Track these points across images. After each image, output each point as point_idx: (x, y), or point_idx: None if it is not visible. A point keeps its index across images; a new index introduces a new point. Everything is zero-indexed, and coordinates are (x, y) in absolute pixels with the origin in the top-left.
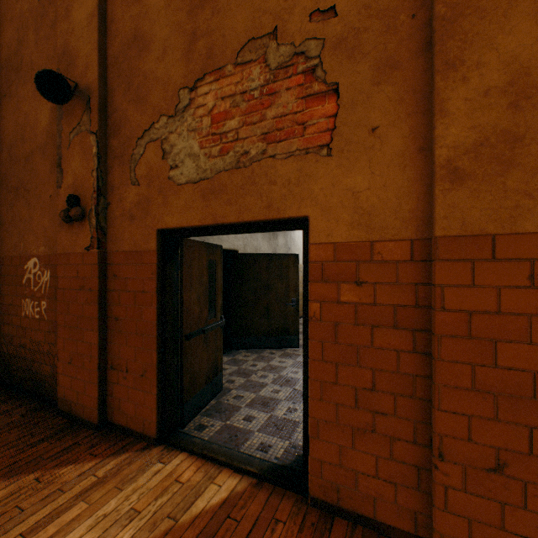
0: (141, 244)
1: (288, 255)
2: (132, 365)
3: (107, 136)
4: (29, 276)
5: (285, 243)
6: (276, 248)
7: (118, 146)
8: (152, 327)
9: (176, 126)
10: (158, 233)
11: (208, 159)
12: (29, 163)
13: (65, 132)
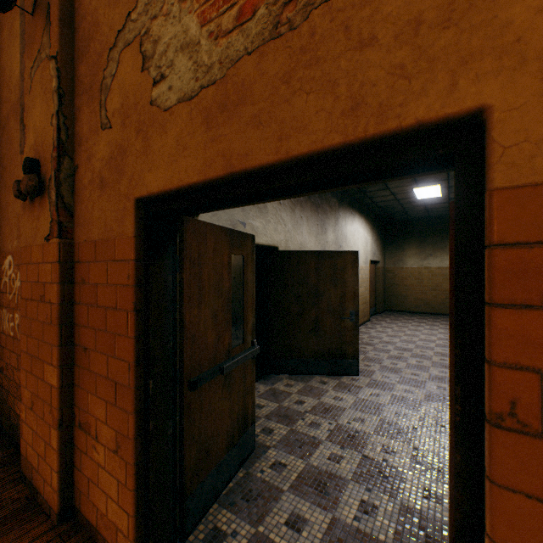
0: (114, 226)
1: (344, 253)
2: (102, 428)
3: (74, 63)
4: (5, 280)
5: (335, 239)
6: (324, 245)
7: (87, 73)
8: (128, 371)
9: (161, 1)
10: (137, 206)
11: (214, 41)
12: (6, 131)
13: (28, 70)
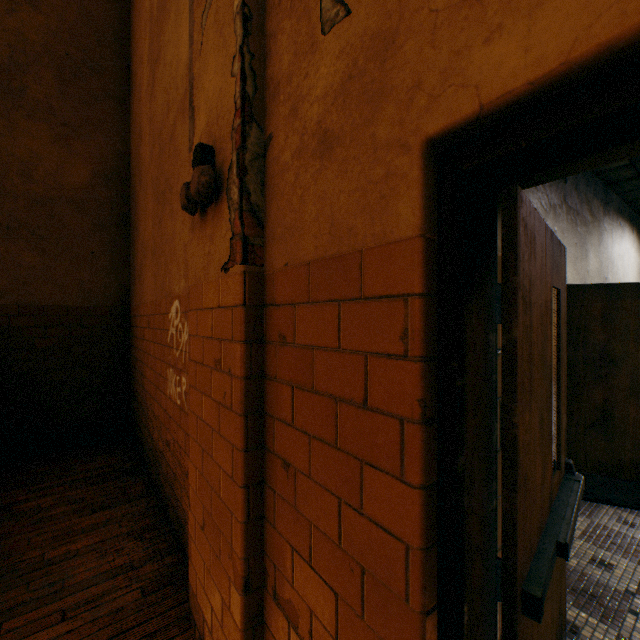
0: (355, 224)
1: None
2: None
3: None
4: (172, 332)
5: (598, 267)
6: (584, 277)
7: None
8: (400, 562)
9: None
10: (425, 159)
11: None
12: (172, 143)
13: (197, 24)
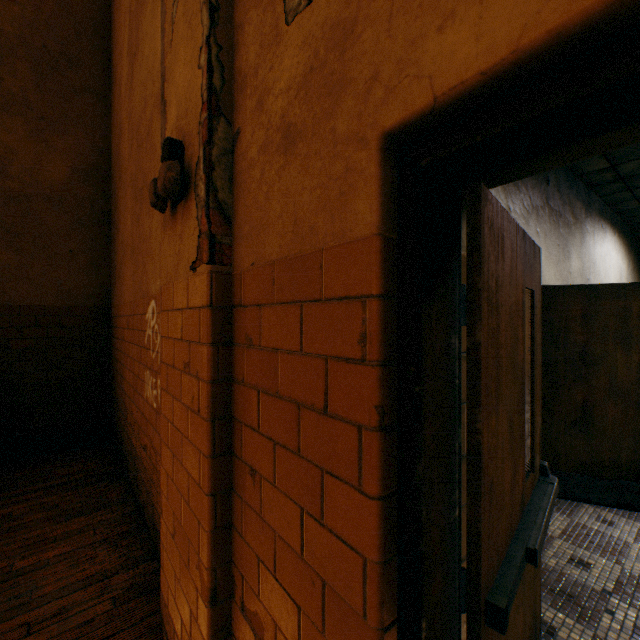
0: (316, 222)
1: None
2: None
3: None
4: (148, 333)
5: (580, 268)
6: (566, 278)
7: None
8: (358, 576)
9: None
10: (383, 154)
11: None
12: (149, 138)
13: (168, 15)
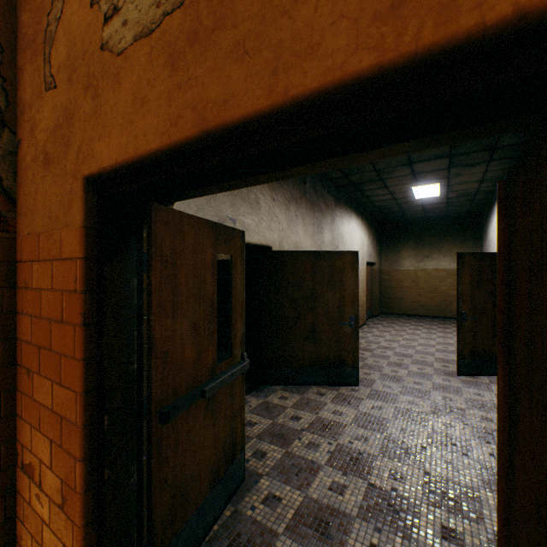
0: (59, 215)
1: (343, 253)
2: (46, 474)
3: (17, 12)
4: None
5: (332, 239)
6: (321, 245)
7: (30, 22)
8: (75, 403)
9: None
10: (87, 187)
11: None
12: None
13: None
